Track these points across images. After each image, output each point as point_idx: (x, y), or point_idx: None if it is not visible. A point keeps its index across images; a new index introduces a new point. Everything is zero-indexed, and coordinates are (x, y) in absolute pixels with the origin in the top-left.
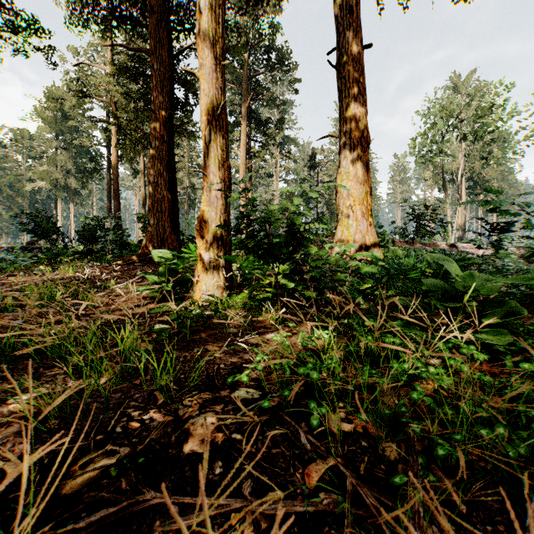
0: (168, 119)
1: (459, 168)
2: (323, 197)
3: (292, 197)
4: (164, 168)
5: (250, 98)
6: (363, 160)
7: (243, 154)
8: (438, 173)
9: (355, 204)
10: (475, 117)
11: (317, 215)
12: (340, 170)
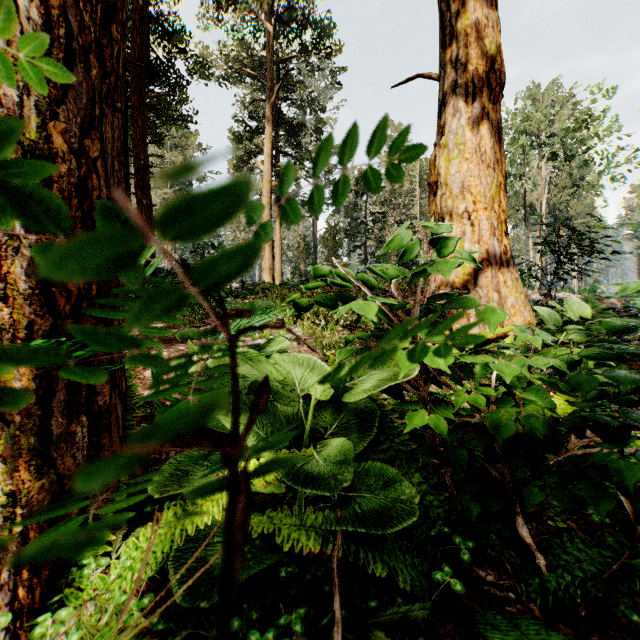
0: (135, 84)
1: (538, 200)
2: (373, 232)
3: (333, 231)
4: (116, 155)
5: (277, 90)
6: (492, 119)
7: (267, 169)
8: (513, 205)
9: (476, 207)
10: (568, 130)
11: (365, 255)
12: (444, 140)
